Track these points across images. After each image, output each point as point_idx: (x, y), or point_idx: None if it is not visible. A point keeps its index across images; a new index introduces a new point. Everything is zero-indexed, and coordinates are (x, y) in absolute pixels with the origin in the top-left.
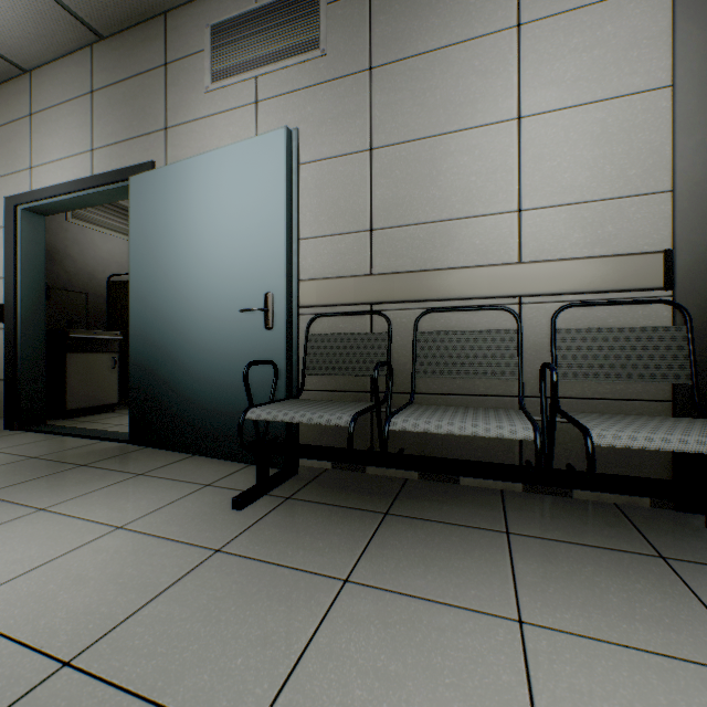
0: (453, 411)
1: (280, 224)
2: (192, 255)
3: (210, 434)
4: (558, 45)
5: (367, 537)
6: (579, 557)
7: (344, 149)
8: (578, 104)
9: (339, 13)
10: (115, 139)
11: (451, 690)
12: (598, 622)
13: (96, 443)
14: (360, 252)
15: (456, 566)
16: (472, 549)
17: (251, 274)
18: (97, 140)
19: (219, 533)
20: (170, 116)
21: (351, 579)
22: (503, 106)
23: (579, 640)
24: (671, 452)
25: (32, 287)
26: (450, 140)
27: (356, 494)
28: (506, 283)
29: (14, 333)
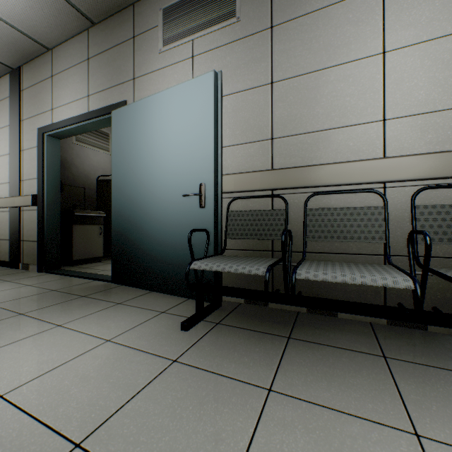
0: (339, 265)
1: (209, 137)
2: (151, 160)
3: (163, 278)
4: None
5: (278, 355)
6: (448, 380)
7: (252, 84)
8: (431, 38)
9: None
10: (102, 88)
11: None
12: None
13: (91, 282)
14: (264, 154)
15: (351, 382)
16: (360, 369)
17: (190, 171)
18: (91, 89)
19: (174, 347)
20: (136, 70)
21: (273, 389)
22: (371, 45)
23: None
24: None
25: (53, 184)
26: (330, 73)
27: (264, 322)
28: (374, 173)
29: (42, 212)
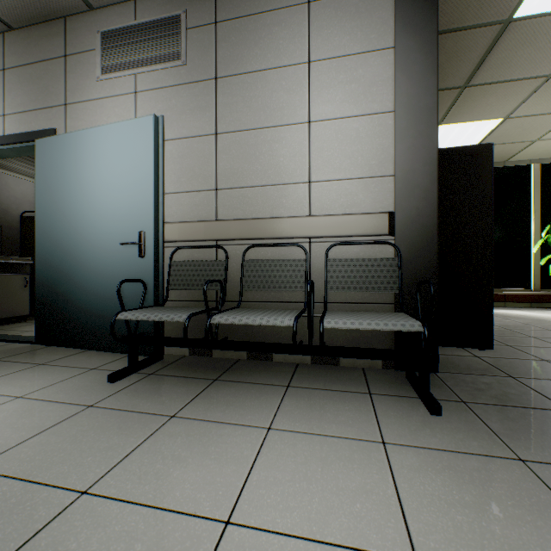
0: (258, 311)
1: (150, 183)
2: (85, 202)
3: (99, 334)
4: (332, 78)
5: (197, 393)
6: (323, 396)
7: (198, 132)
8: (343, 117)
9: (195, 37)
10: (24, 109)
11: (212, 460)
12: (313, 425)
13: (7, 344)
14: (209, 204)
15: (247, 405)
16: (261, 396)
17: (129, 217)
18: (8, 108)
19: (94, 396)
20: (69, 95)
21: (177, 415)
22: (300, 113)
23: (297, 434)
24: (394, 334)
25: None
26: (267, 133)
27: (200, 370)
28: (300, 229)
29: None
